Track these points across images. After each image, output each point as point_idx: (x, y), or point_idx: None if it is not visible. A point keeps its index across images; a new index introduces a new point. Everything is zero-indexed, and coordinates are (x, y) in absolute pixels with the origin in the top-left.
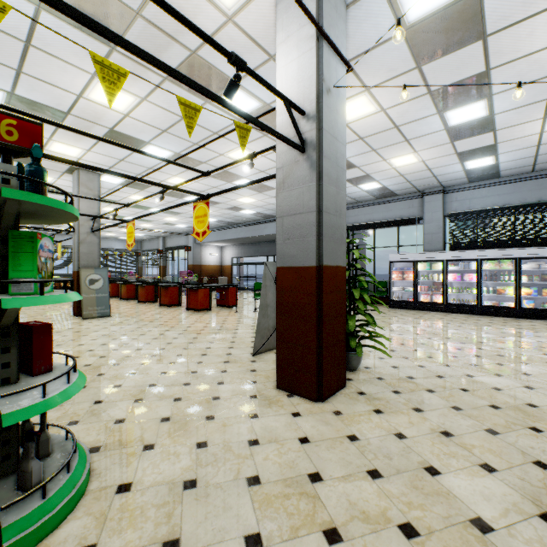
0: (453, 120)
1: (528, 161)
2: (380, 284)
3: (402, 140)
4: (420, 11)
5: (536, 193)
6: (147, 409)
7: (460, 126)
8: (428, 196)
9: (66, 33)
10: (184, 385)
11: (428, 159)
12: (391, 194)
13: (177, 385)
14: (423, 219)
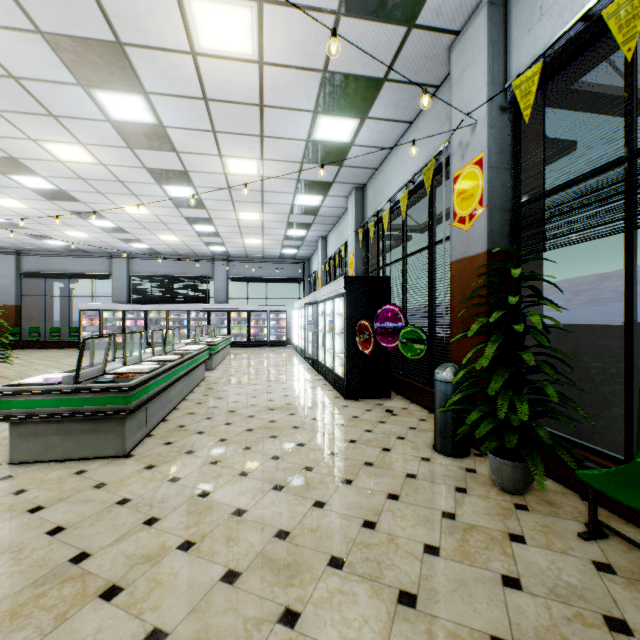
0: (97, 224)
1: (171, 250)
2: (74, 329)
3: (65, 224)
4: (34, 186)
5: (183, 270)
6: None
7: (105, 227)
8: (116, 258)
9: None
10: None
11: (98, 237)
12: (84, 251)
13: None
14: (112, 276)
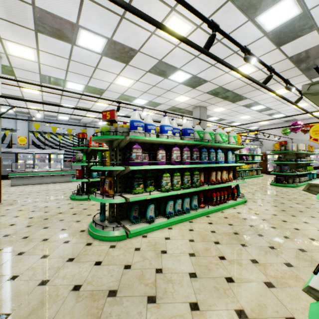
0: None
1: None
2: None
3: None
4: None
5: None
6: (48, 204)
7: None
8: None
9: (63, 11)
10: (22, 210)
11: None
12: None
13: (25, 210)
14: None
